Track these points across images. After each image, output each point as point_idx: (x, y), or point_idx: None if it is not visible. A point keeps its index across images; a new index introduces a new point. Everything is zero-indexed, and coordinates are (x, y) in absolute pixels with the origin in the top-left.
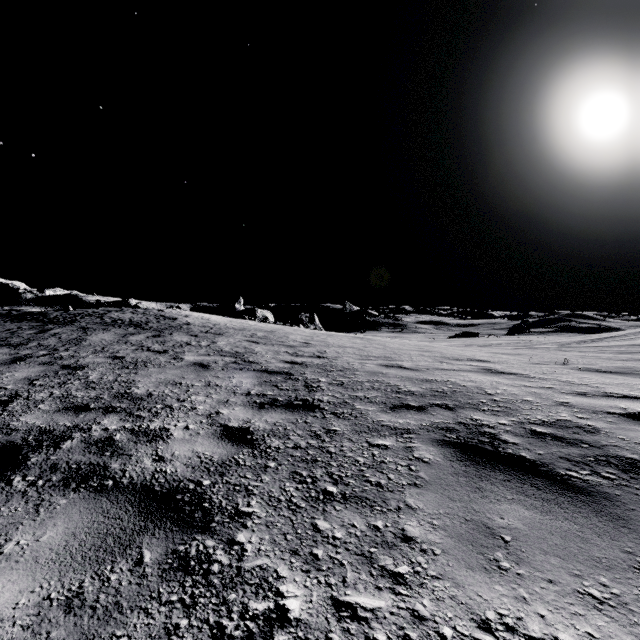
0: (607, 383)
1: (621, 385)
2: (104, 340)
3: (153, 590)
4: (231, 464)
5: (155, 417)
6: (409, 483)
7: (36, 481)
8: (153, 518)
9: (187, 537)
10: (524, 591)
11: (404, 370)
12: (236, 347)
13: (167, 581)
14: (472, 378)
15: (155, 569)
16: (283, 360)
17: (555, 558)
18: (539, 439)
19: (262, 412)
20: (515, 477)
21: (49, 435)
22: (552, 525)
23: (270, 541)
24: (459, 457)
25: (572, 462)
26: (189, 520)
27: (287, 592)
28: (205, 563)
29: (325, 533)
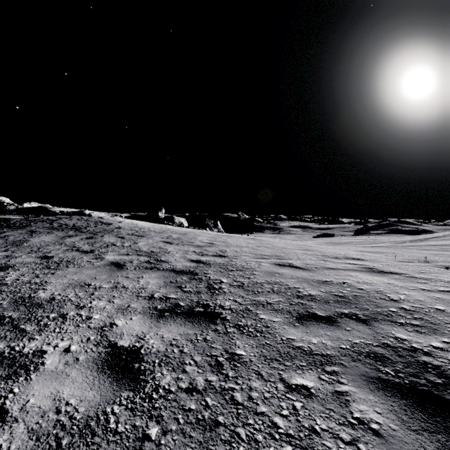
0: None
1: None
2: (43, 241)
3: None
4: (96, 429)
5: (39, 332)
6: None
7: None
8: None
9: None
10: None
11: (297, 270)
12: (152, 247)
13: None
14: (363, 279)
15: None
16: (190, 259)
17: None
18: None
19: (160, 323)
20: None
21: None
22: None
23: None
24: (421, 421)
25: None
26: None
27: None
28: None
29: None
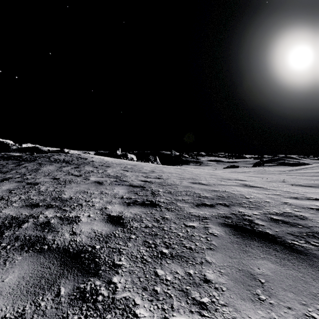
0: (307, 192)
1: (315, 193)
2: (49, 169)
3: (64, 312)
4: (111, 236)
5: (73, 210)
6: (207, 247)
7: (6, 246)
8: (67, 268)
9: (85, 279)
10: (275, 314)
11: (202, 185)
12: (116, 173)
13: (72, 306)
14: (237, 189)
15: (66, 299)
16: (140, 180)
17: (290, 293)
18: (275, 223)
19: (129, 207)
20: (264, 244)
21: (16, 220)
22: (287, 273)
23: (131, 282)
24: (233, 233)
25: (294, 236)
26: (87, 269)
27: (140, 314)
28: (94, 295)
29: (161, 277)
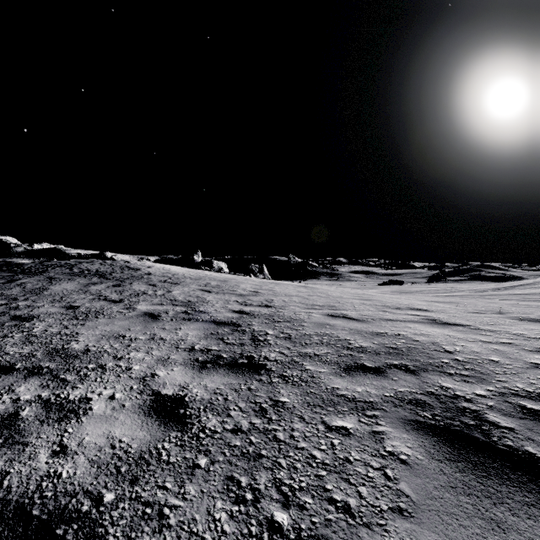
0: None
1: None
2: (65, 290)
3: None
4: (150, 460)
5: (81, 382)
6: (390, 507)
7: None
8: None
9: None
10: None
11: (351, 321)
12: (189, 296)
13: None
14: (422, 331)
15: None
16: (232, 309)
17: None
18: (538, 422)
19: (203, 374)
20: (539, 497)
21: None
22: None
23: None
24: (446, 453)
25: None
26: None
27: None
28: None
29: None
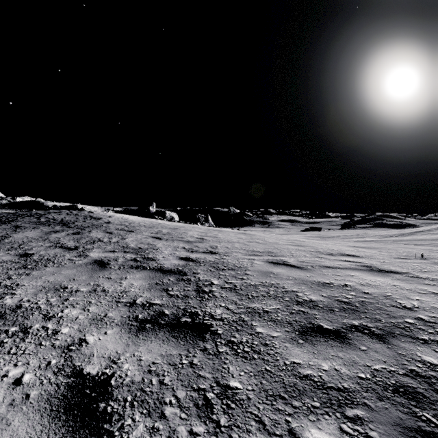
0: None
1: None
2: (26, 237)
3: None
4: None
5: None
6: None
7: None
8: None
9: None
10: None
11: (292, 269)
12: (141, 243)
13: None
14: (366, 280)
15: None
16: (179, 256)
17: None
18: None
19: (139, 338)
20: None
21: None
22: None
23: None
24: None
25: None
26: None
27: None
28: None
29: None
